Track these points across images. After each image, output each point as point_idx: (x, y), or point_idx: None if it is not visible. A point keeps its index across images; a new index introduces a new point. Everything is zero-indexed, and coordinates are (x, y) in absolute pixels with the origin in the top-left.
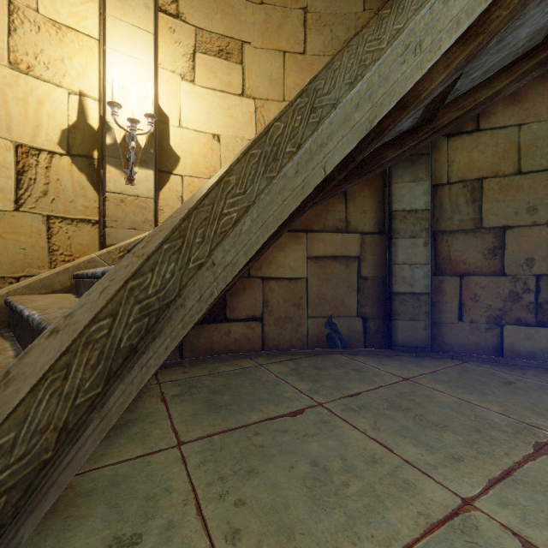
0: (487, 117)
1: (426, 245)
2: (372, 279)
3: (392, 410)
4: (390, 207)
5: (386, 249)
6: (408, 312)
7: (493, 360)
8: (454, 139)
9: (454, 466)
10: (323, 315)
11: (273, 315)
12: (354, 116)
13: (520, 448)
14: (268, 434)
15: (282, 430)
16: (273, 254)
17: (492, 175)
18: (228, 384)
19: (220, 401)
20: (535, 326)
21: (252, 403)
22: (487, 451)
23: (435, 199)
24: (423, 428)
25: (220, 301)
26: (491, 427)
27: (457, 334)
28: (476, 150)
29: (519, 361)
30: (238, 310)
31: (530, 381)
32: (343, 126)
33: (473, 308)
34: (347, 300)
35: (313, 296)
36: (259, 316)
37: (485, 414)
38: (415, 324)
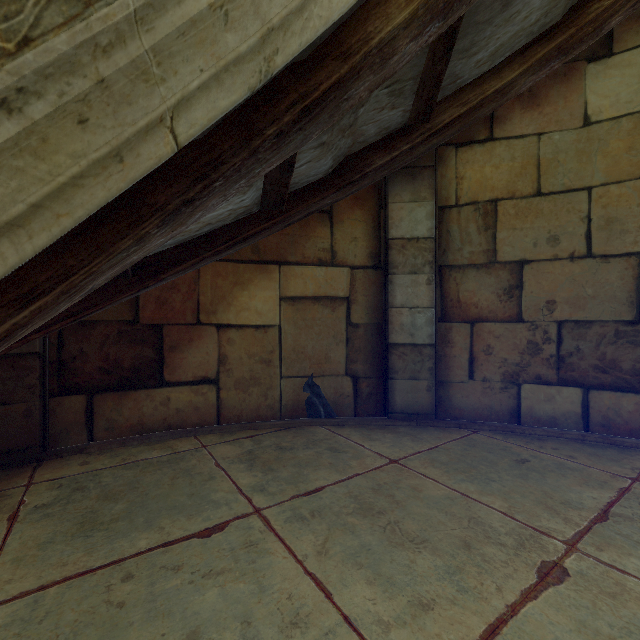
0: (502, 124)
1: (430, 283)
2: (364, 327)
3: (358, 516)
4: (386, 234)
5: (382, 288)
6: (408, 368)
7: (508, 429)
8: (464, 150)
9: (417, 622)
10: (301, 374)
11: (233, 375)
12: (226, 37)
13: (519, 575)
14: (146, 577)
15: (175, 566)
16: (233, 293)
17: (508, 196)
18: (136, 482)
19: (106, 513)
20: (557, 385)
21: (154, 515)
22: (473, 586)
23: (441, 224)
24: (392, 547)
25: (154, 358)
26: (486, 539)
27: (468, 396)
28: (489, 164)
29: (538, 430)
30: (182, 369)
31: (548, 457)
32: (202, 51)
33: (485, 363)
34: (333, 355)
35: (289, 349)
36: (214, 377)
37: (483, 516)
38: (417, 384)
